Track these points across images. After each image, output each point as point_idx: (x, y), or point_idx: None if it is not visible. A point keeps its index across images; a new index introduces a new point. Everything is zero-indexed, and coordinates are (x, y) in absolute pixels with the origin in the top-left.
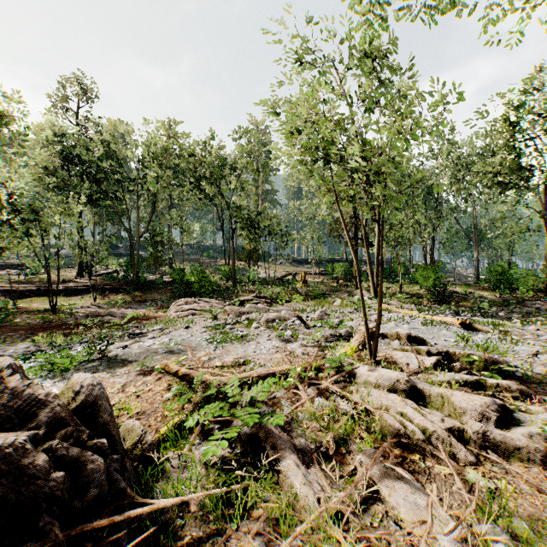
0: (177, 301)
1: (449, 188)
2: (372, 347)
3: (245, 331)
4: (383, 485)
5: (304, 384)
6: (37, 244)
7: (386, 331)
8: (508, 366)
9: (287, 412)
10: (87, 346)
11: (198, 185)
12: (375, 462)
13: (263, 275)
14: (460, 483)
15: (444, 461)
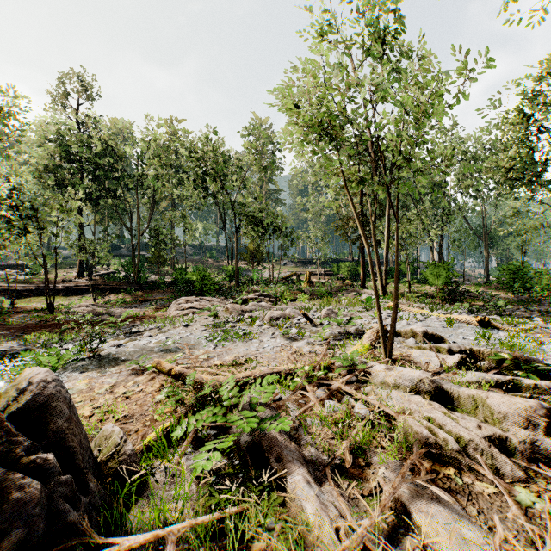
0: (177, 299)
1: (459, 186)
2: (387, 344)
3: (248, 329)
4: (415, 508)
5: (313, 384)
6: (34, 242)
7: (399, 329)
8: (545, 364)
9: (294, 416)
10: (79, 345)
11: (201, 182)
12: (404, 479)
13: (267, 276)
14: (515, 507)
15: (485, 477)
